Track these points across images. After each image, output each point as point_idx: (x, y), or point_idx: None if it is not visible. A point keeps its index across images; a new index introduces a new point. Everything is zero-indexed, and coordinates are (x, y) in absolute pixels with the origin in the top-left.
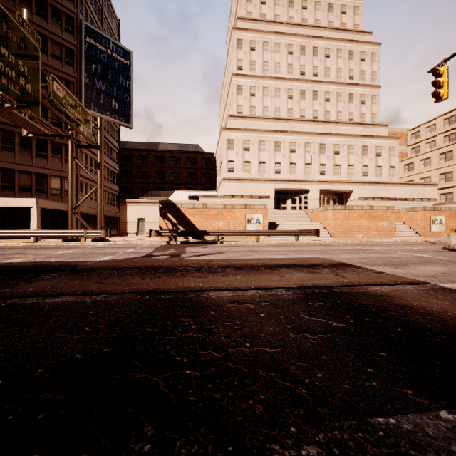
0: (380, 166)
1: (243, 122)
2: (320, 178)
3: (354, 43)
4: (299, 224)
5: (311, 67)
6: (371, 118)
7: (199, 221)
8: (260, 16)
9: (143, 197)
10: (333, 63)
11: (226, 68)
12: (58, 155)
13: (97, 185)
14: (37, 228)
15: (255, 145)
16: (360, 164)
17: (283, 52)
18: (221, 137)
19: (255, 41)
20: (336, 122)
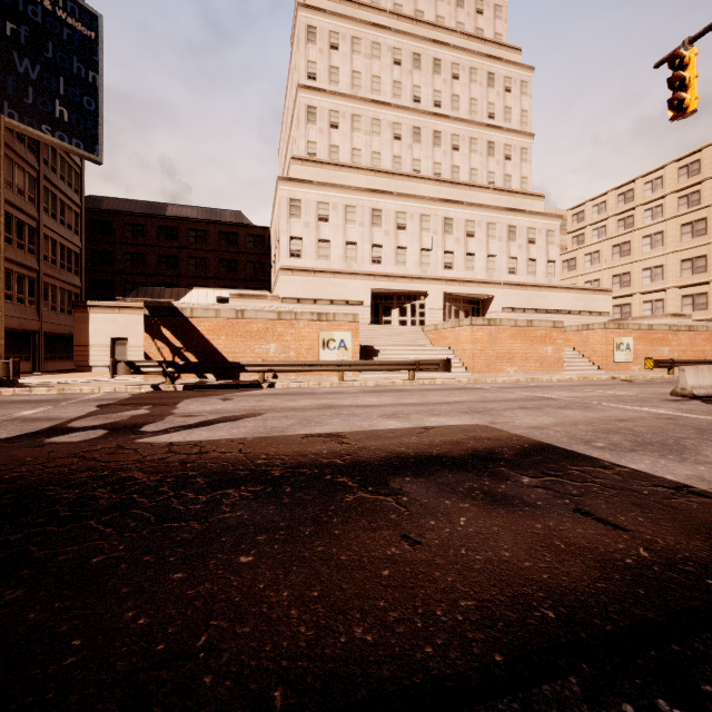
0: (533, 259)
1: (317, 171)
2: (446, 274)
3: (496, 61)
4: (414, 349)
5: (430, 91)
6: (520, 184)
7: (228, 344)
8: None
9: (125, 298)
10: (464, 88)
11: (288, 80)
12: None
13: None
14: None
15: (338, 213)
16: (505, 254)
17: (385, 59)
18: (278, 194)
19: (338, 34)
20: (469, 184)
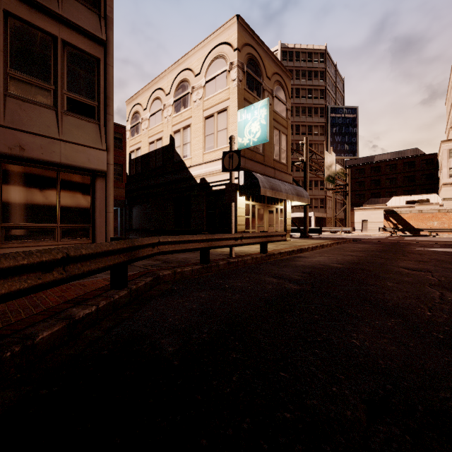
0: None
1: None
2: None
3: None
4: None
5: None
6: None
7: (415, 222)
8: None
9: (366, 205)
10: None
11: (450, 73)
12: (316, 187)
13: (347, 204)
14: (314, 226)
15: None
16: None
17: None
18: (441, 147)
19: None
20: None
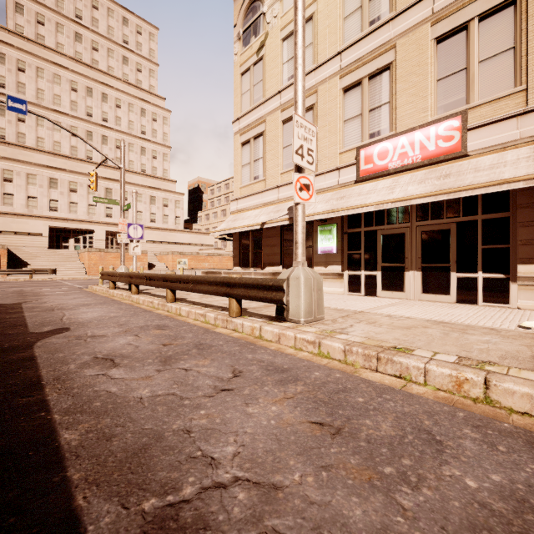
0: (167, 215)
1: (5, 148)
2: (107, 220)
3: (146, 103)
4: (56, 263)
5: (99, 111)
6: (163, 173)
7: None
8: (36, 36)
9: None
10: (124, 114)
11: None
12: None
13: None
14: None
15: (21, 177)
16: (148, 211)
17: (65, 86)
18: None
19: (25, 62)
20: (126, 170)
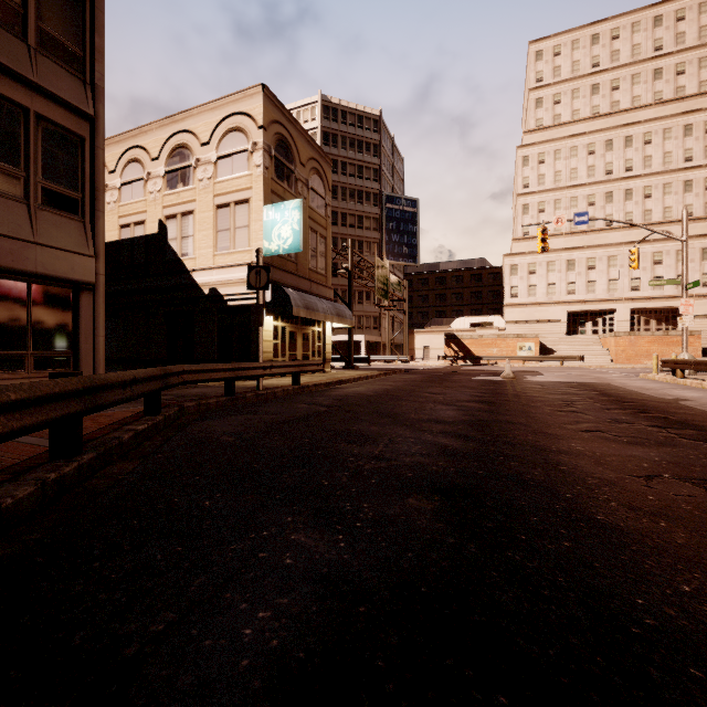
0: None
1: (529, 243)
2: (632, 295)
3: (693, 113)
4: (579, 350)
5: (621, 162)
6: None
7: (475, 349)
8: (553, 119)
9: (428, 327)
10: (656, 148)
11: (515, 176)
12: (369, 300)
13: (404, 326)
14: (365, 354)
15: (542, 267)
16: (697, 272)
17: (581, 155)
18: (504, 262)
19: (544, 153)
20: (660, 223)
